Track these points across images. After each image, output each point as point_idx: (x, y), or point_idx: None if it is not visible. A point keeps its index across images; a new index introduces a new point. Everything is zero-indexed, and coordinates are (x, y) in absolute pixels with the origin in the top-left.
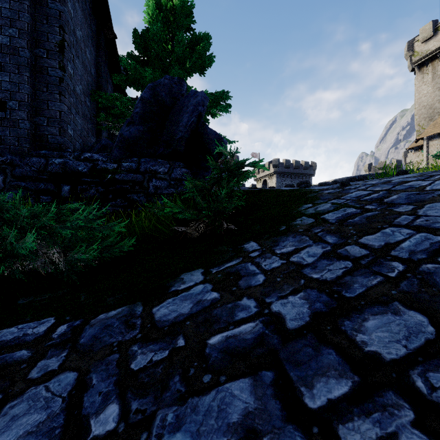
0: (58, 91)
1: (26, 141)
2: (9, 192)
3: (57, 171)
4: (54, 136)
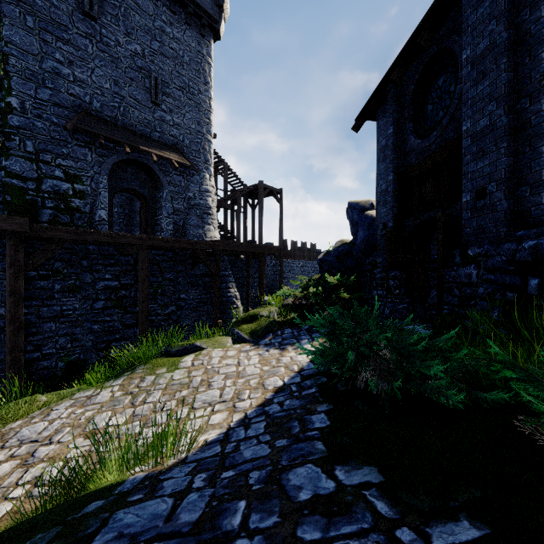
0: (542, 142)
1: (502, 224)
2: (479, 286)
3: (524, 259)
4: (538, 206)
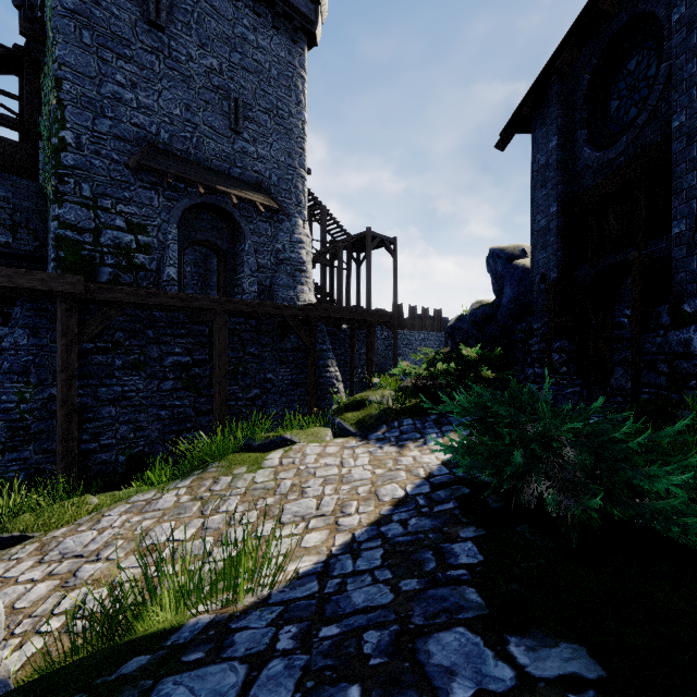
0: None
1: None
2: None
3: None
4: None
